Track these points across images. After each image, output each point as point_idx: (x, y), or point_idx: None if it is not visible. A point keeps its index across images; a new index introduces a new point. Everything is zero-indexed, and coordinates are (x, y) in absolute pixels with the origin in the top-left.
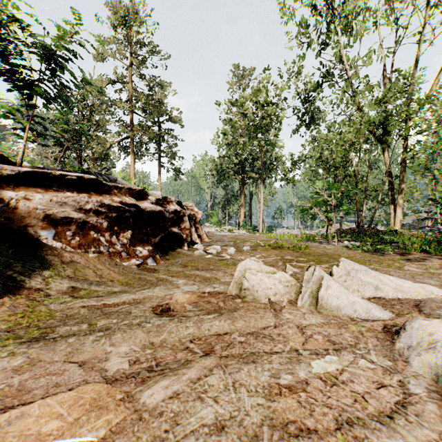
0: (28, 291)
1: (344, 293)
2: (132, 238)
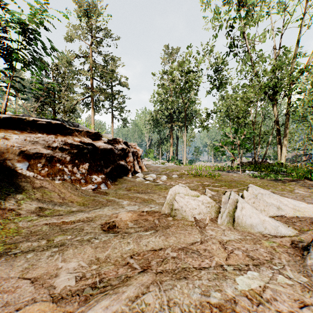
0: (3, 211)
1: (256, 213)
2: (89, 169)
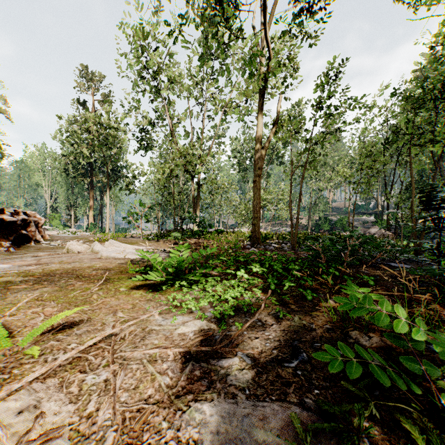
0: None
1: (101, 247)
2: None
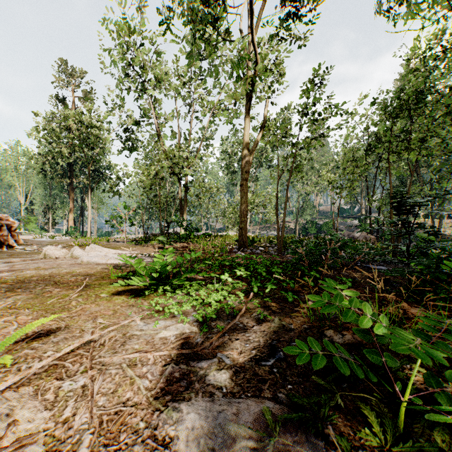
0: None
1: (82, 252)
2: None
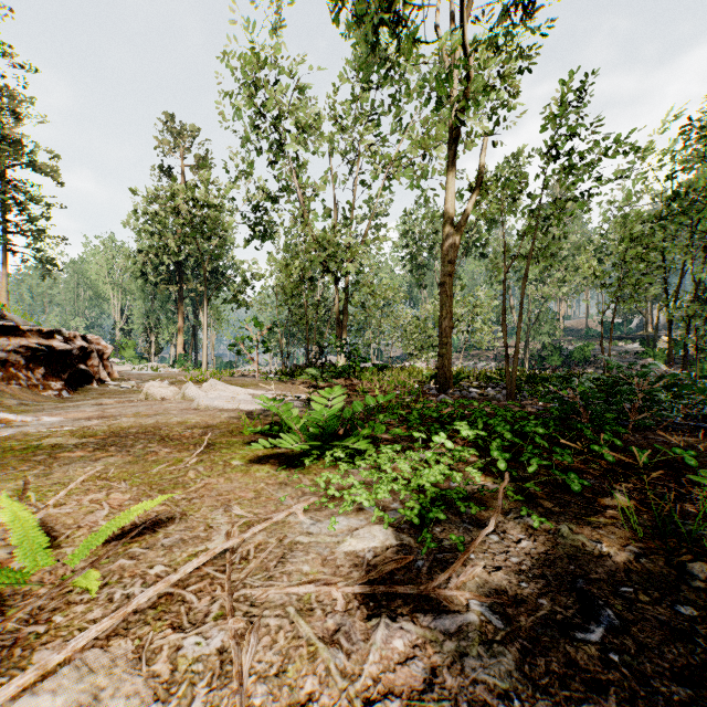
0: None
1: (198, 391)
2: (46, 374)
